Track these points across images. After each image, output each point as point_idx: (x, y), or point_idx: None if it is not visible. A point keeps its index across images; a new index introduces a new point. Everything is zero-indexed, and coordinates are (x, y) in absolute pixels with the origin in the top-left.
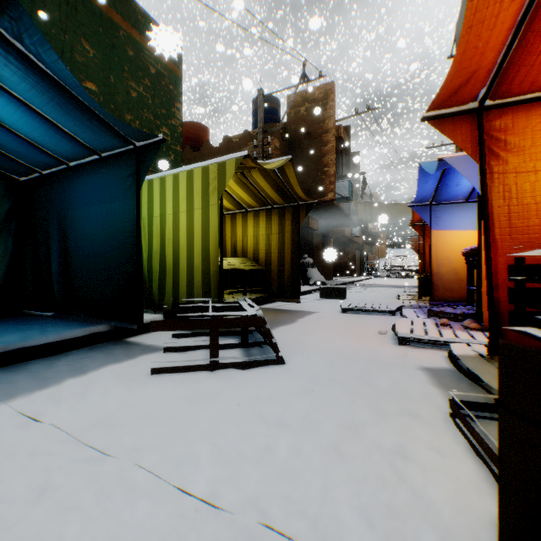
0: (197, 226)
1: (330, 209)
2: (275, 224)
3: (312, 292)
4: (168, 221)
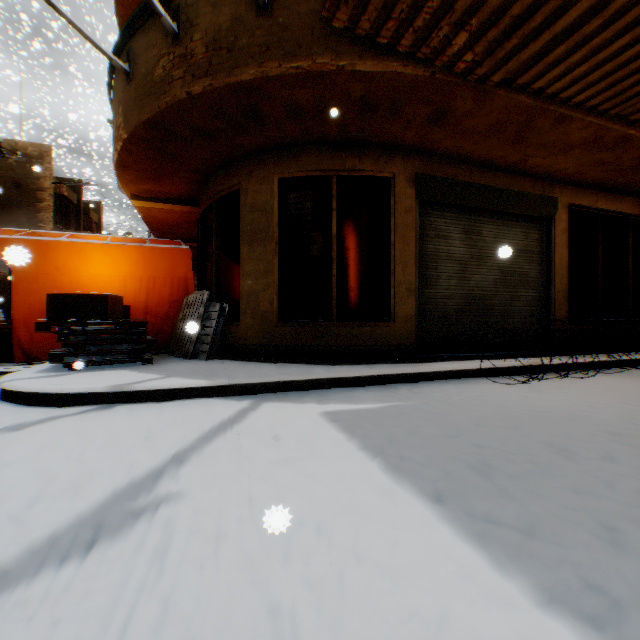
0: None
1: None
2: None
3: None
4: None
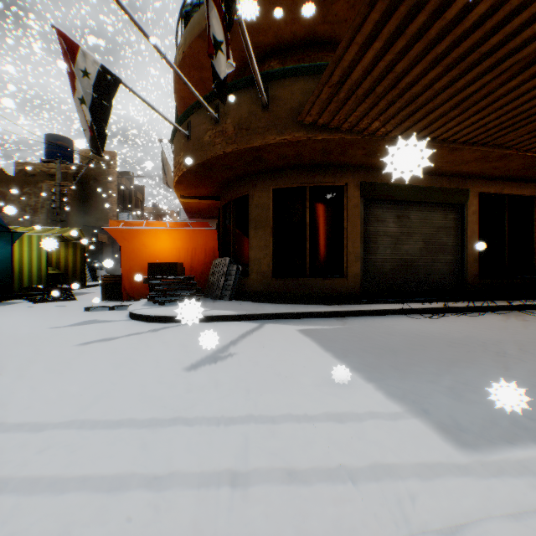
0: (36, 258)
1: None
2: (72, 250)
3: (99, 285)
4: (18, 254)
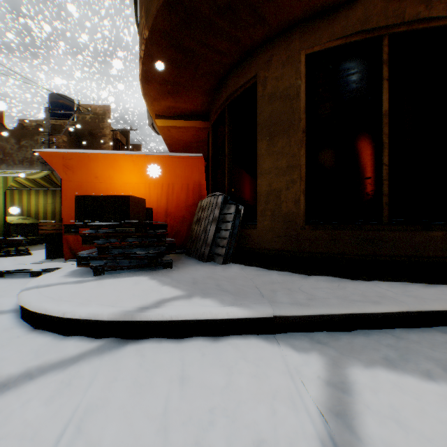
0: None
1: None
2: (50, 198)
3: None
4: None
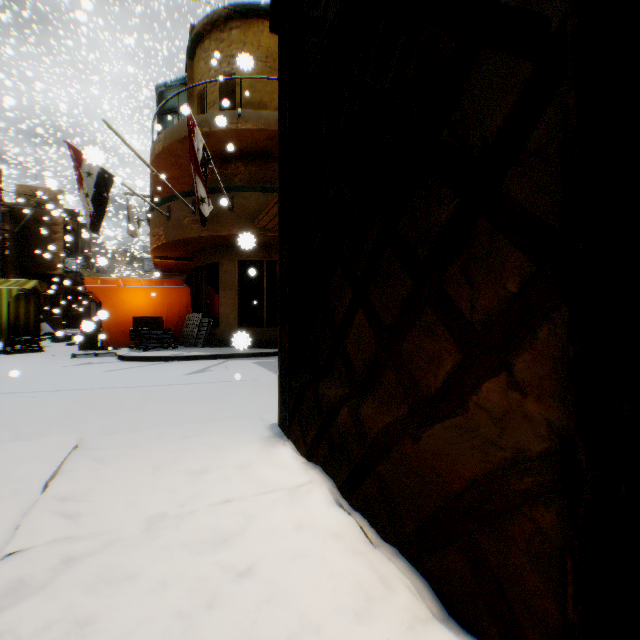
0: None
1: (62, 277)
2: (25, 302)
3: (45, 340)
4: None
